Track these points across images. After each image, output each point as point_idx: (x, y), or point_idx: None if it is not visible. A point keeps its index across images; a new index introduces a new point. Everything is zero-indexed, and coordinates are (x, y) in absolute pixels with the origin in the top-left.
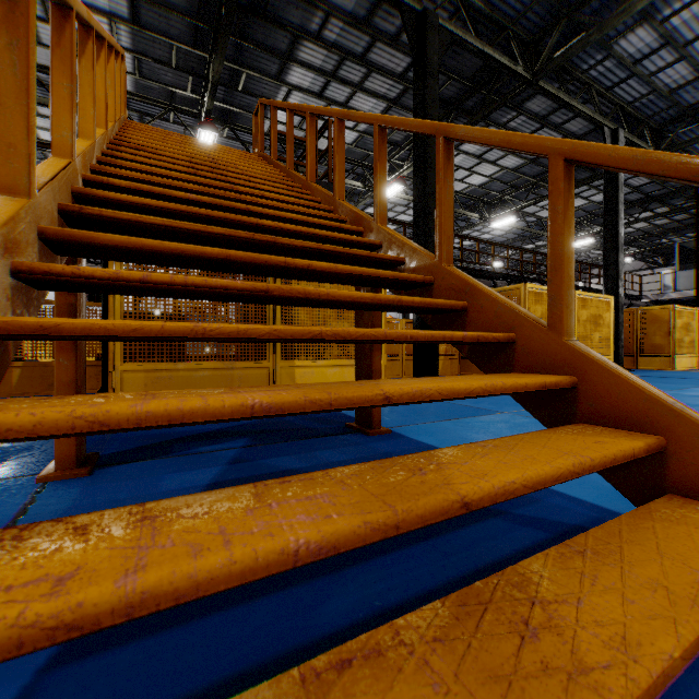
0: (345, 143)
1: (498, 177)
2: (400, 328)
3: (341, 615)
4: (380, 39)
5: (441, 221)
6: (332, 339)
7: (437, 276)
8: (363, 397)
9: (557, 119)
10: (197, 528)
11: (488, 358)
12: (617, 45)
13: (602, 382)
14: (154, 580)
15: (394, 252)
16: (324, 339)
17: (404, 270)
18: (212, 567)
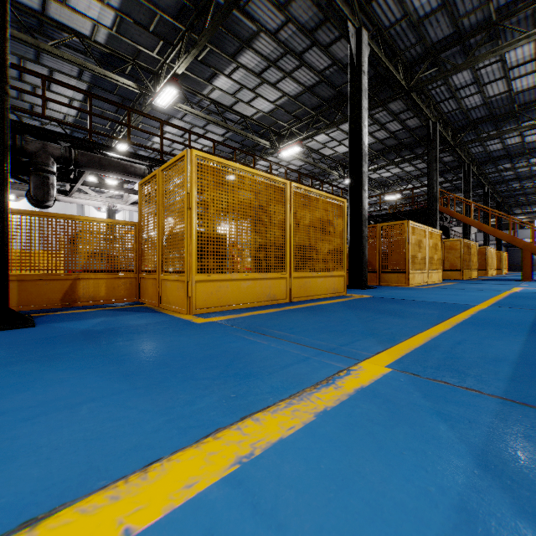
0: (384, 177)
1: (425, 190)
2: None
3: None
4: None
5: None
6: None
7: None
8: None
9: None
10: None
11: None
12: (498, 166)
13: None
14: None
15: None
16: None
17: None
18: None
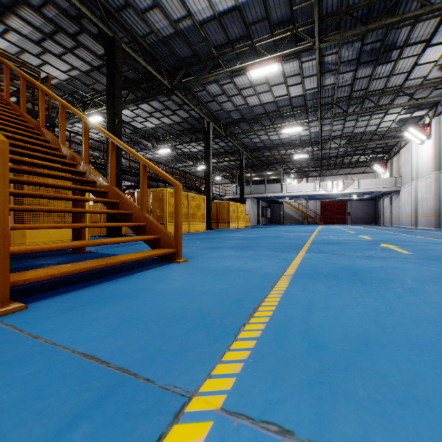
0: (58, 79)
1: (161, 126)
2: (99, 206)
3: (74, 275)
4: (86, 33)
5: (111, 170)
6: (69, 211)
7: (109, 190)
8: (80, 225)
9: (187, 108)
10: (46, 245)
11: (125, 219)
12: (207, 86)
13: (150, 224)
14: (45, 246)
15: (92, 177)
16: (66, 211)
17: (96, 185)
18: (54, 246)
